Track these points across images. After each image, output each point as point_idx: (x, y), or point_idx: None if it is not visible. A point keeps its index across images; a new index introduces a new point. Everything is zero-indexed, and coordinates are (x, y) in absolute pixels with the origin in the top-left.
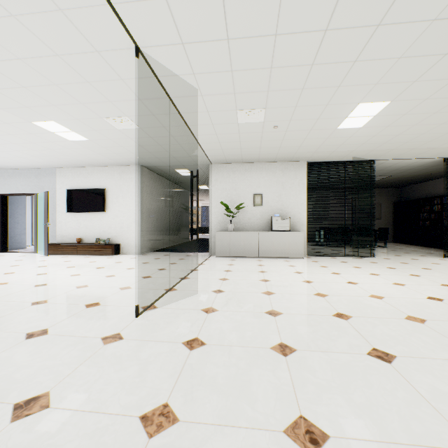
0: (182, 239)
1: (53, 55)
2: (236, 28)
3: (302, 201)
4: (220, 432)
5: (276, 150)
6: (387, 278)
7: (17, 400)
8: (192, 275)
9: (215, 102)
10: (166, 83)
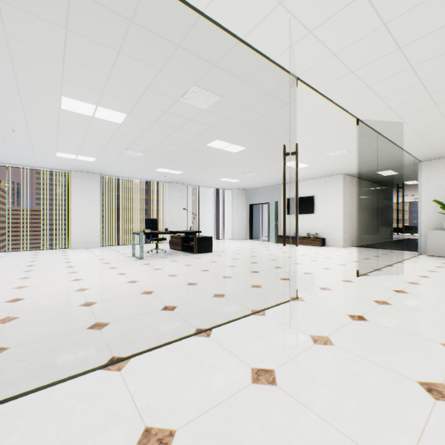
0: (382, 237)
1: (307, 136)
2: (436, 89)
3: None
4: (414, 311)
5: None
6: None
7: (318, 287)
8: (396, 265)
9: (420, 123)
10: (374, 126)
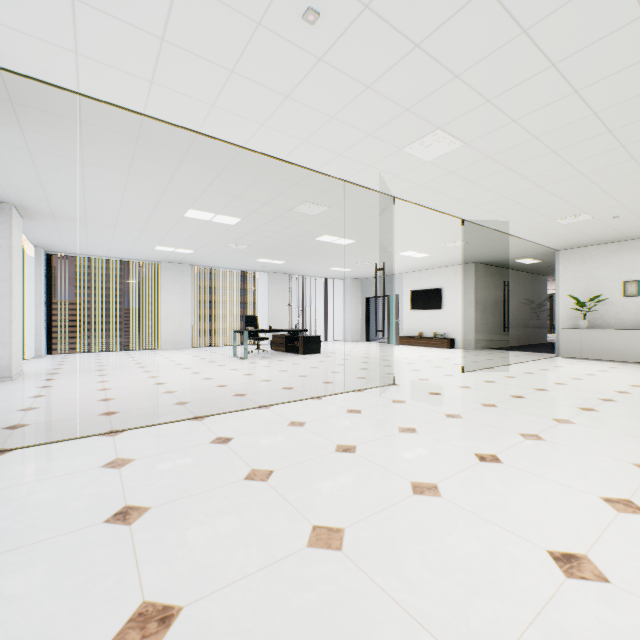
0: (532, 339)
1: (418, 231)
2: (522, 200)
3: None
4: (484, 391)
5: None
6: None
7: (418, 378)
8: (514, 365)
9: (528, 221)
10: (483, 224)
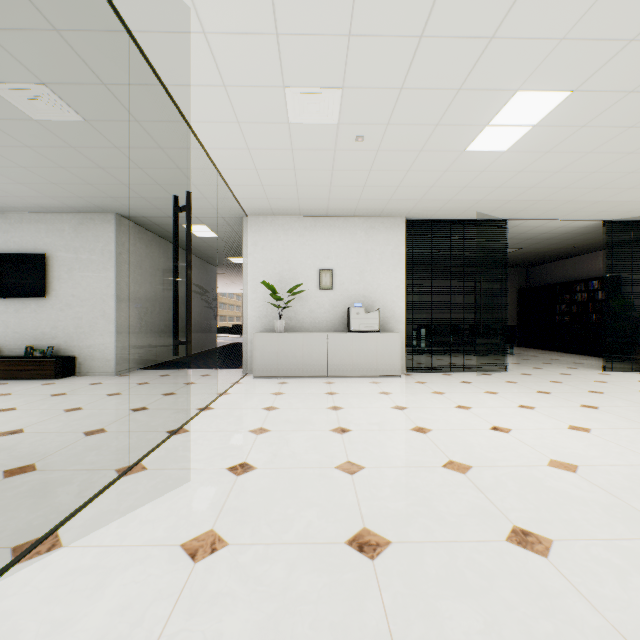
0: (203, 344)
1: None
2: None
3: (398, 282)
4: None
5: (357, 193)
6: (552, 416)
7: None
8: (196, 422)
9: (236, 58)
10: None
